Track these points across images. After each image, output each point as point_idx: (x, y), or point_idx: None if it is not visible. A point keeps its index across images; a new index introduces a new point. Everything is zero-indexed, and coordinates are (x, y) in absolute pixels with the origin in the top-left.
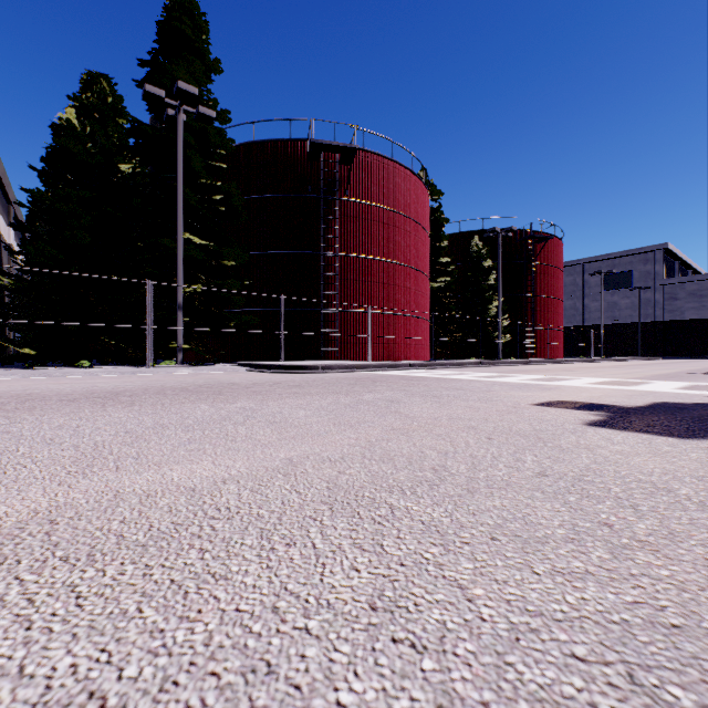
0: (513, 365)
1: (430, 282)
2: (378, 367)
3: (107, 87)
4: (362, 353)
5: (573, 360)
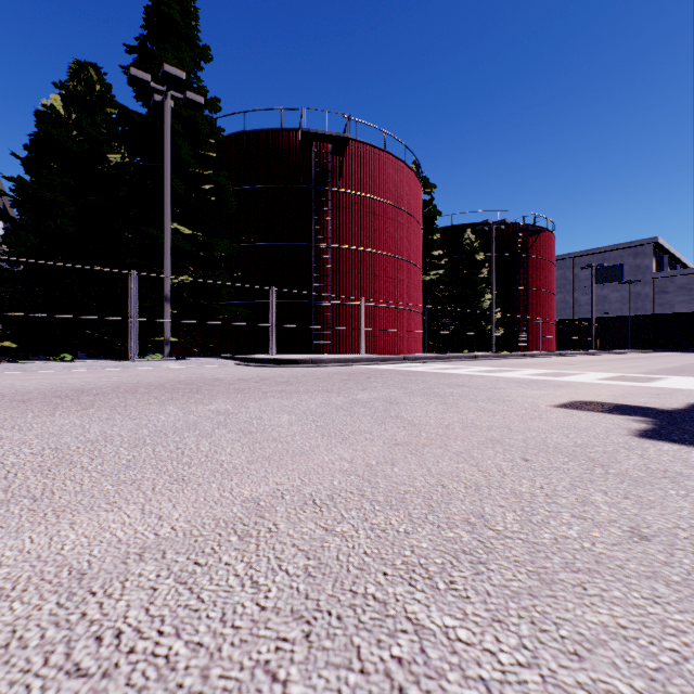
0: (508, 358)
1: (423, 275)
2: (372, 361)
3: (95, 76)
4: (354, 346)
5: (567, 353)
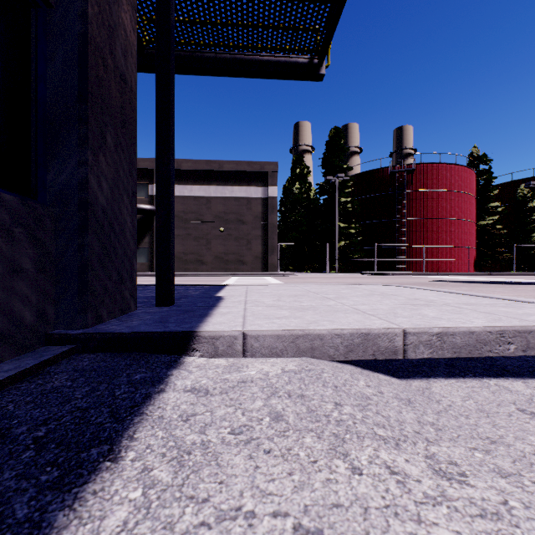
0: (519, 275)
1: (480, 221)
2: (418, 274)
3: (304, 164)
4: (419, 268)
5: None
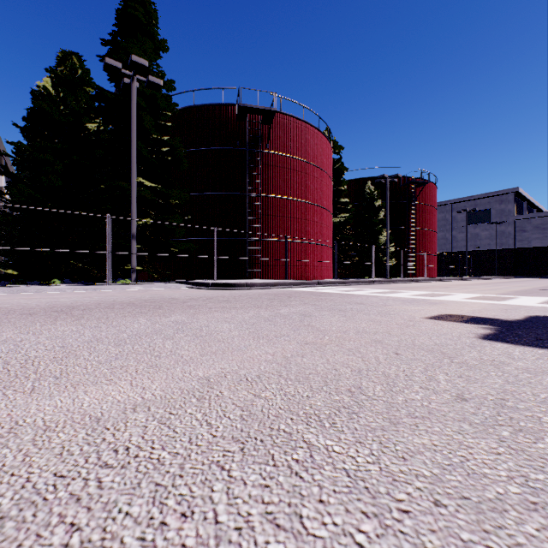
0: (399, 283)
1: (333, 218)
2: (293, 285)
3: (77, 62)
4: (279, 273)
5: (446, 278)
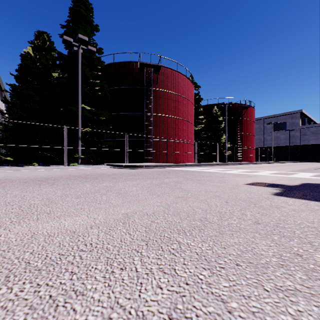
0: (232, 165)
1: (194, 127)
2: (171, 166)
3: (47, 38)
4: (163, 159)
5: (259, 162)
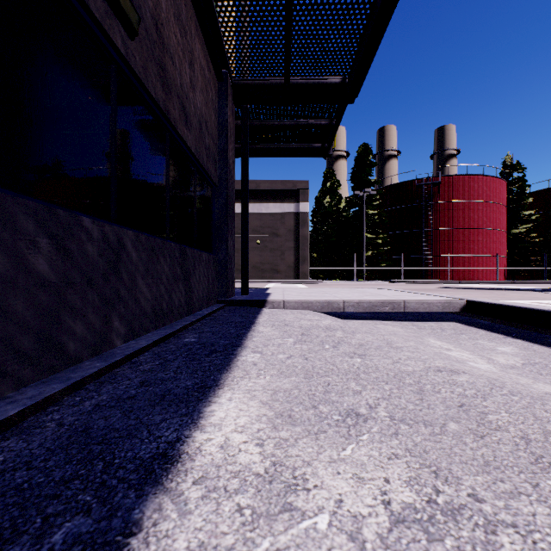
0: (543, 283)
1: (512, 229)
2: (441, 282)
3: (334, 178)
4: (446, 276)
5: None
